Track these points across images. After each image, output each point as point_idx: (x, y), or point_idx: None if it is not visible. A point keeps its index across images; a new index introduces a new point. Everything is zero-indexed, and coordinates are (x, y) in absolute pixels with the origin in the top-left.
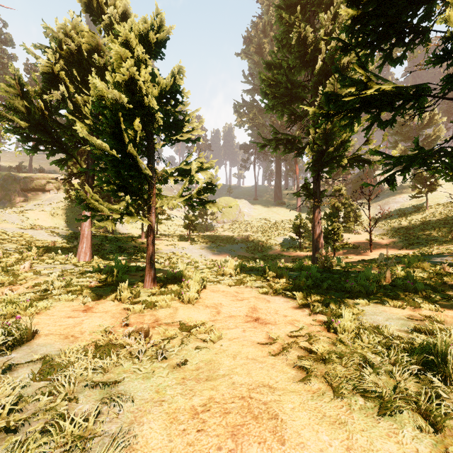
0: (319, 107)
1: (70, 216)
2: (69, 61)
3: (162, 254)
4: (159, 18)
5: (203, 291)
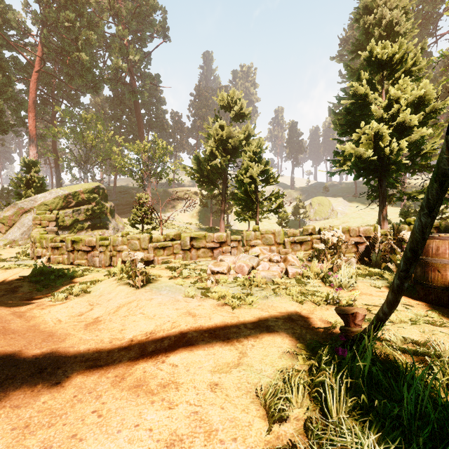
0: None
1: (201, 217)
2: (217, 143)
3: None
4: (260, 141)
5: None
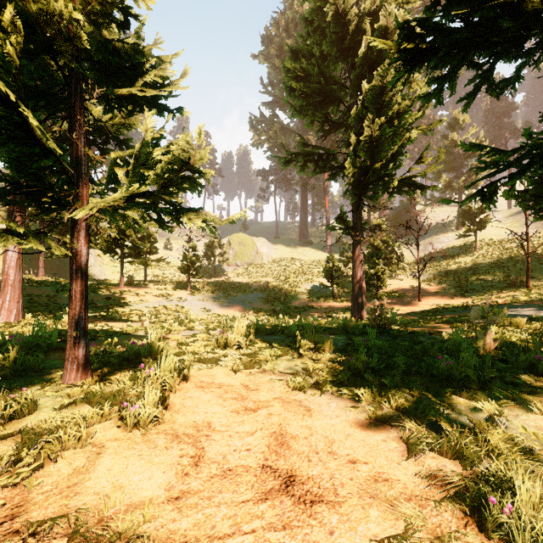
0: (363, 109)
1: None
2: None
3: (147, 308)
4: None
5: (180, 388)
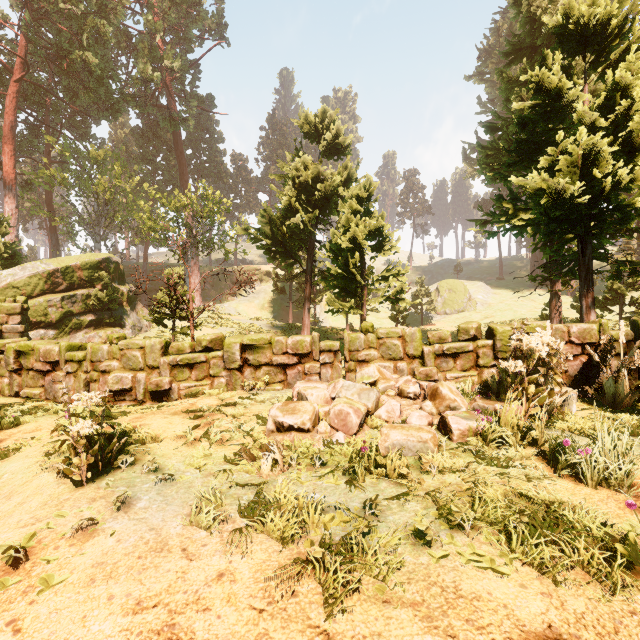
0: None
1: (275, 309)
2: (299, 190)
3: None
4: (369, 181)
5: None
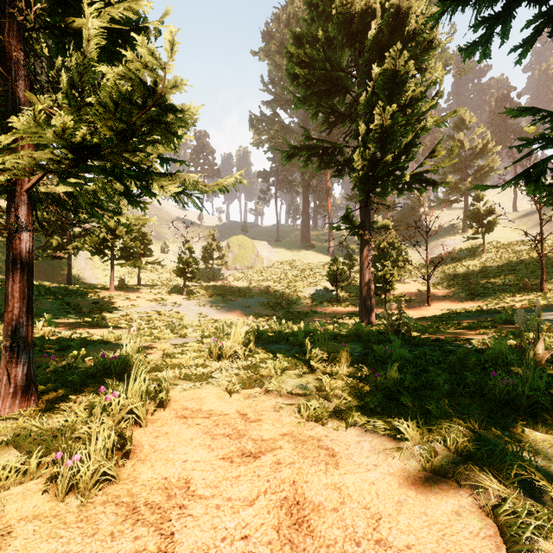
0: (372, 96)
1: (2, 259)
2: None
3: (138, 313)
4: None
5: (155, 419)
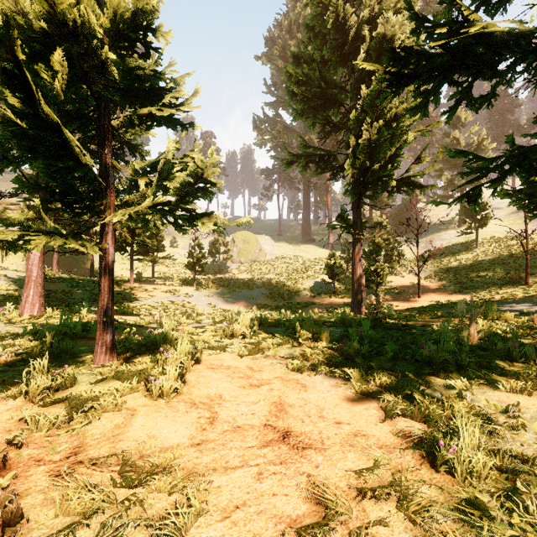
0: (362, 112)
1: None
2: None
3: (156, 303)
4: None
5: (194, 369)
